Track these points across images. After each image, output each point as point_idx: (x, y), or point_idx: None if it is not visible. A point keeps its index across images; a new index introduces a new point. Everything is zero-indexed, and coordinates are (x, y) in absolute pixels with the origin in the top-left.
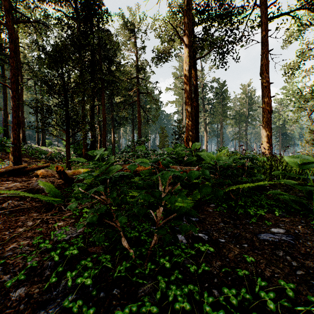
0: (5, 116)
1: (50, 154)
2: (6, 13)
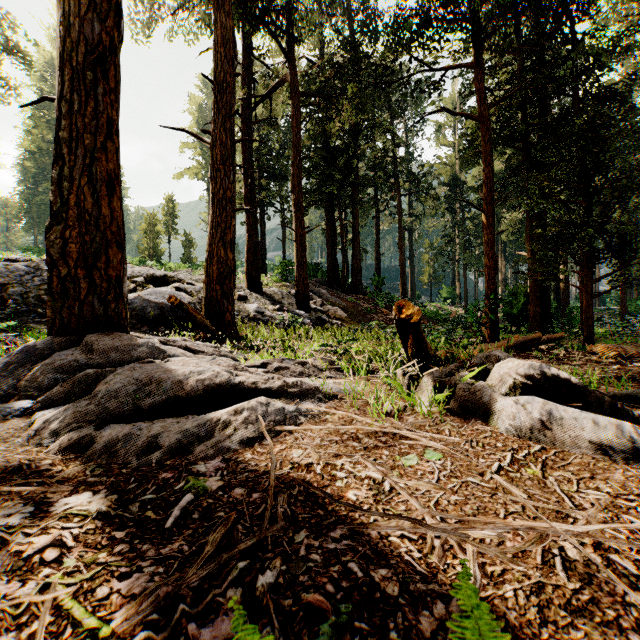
0: (377, 260)
1: (454, 316)
2: (480, 99)
